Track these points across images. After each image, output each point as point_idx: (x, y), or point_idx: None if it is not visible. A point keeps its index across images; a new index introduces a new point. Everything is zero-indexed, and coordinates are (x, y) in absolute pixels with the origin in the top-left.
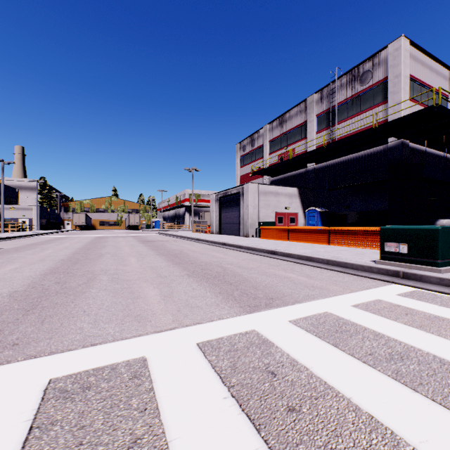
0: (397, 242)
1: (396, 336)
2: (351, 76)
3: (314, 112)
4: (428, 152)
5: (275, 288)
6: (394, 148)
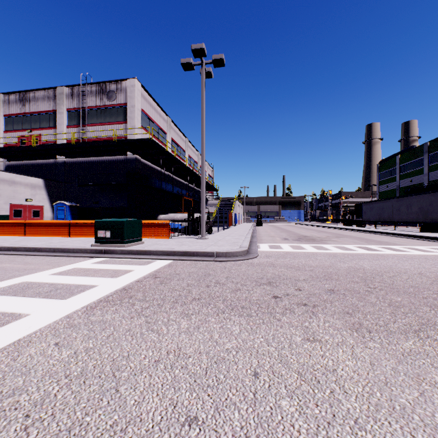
0: (105, 230)
1: (65, 282)
2: (100, 88)
3: (65, 105)
4: (154, 168)
5: None
6: (131, 160)
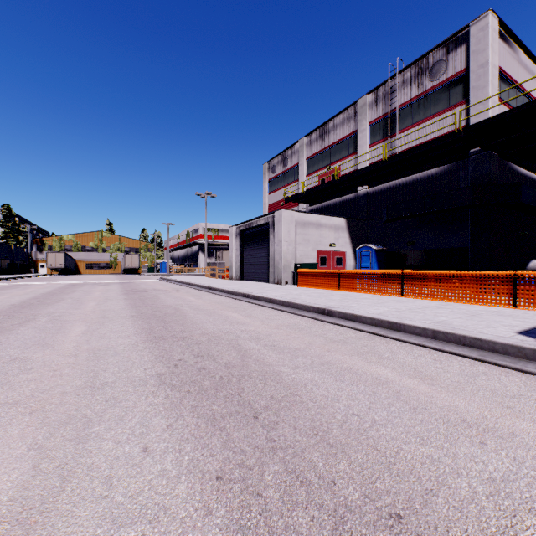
0: None
1: None
2: (417, 69)
3: (367, 119)
4: (517, 171)
5: (376, 438)
6: (478, 162)
